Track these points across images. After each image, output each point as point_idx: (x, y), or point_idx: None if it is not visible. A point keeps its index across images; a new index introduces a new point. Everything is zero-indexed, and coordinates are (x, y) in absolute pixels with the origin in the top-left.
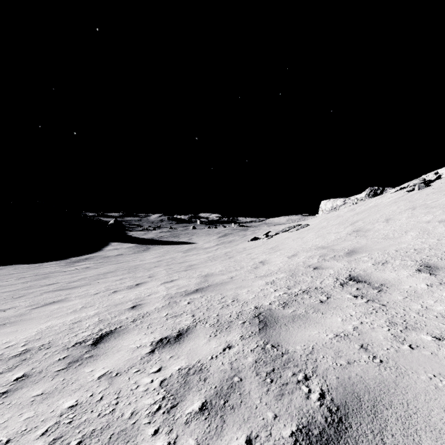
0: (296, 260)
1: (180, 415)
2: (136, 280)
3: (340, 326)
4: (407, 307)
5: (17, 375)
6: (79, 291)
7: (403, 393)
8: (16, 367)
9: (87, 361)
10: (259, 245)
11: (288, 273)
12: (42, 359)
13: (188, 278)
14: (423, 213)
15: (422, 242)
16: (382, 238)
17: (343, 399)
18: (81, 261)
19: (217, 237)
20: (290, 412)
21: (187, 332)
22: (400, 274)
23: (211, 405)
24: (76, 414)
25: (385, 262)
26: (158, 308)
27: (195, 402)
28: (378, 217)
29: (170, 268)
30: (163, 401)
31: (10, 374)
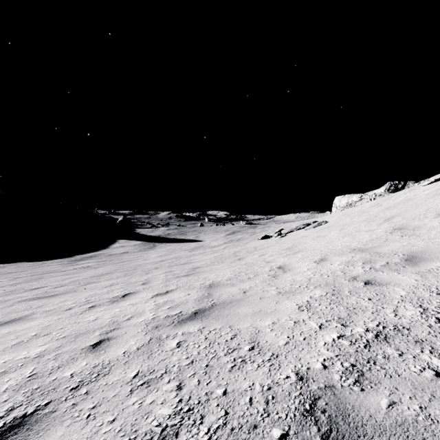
0: (329, 267)
1: None
2: (127, 288)
3: None
4: None
5: None
6: (55, 302)
7: None
8: None
9: None
10: (271, 244)
11: (325, 289)
12: None
13: (187, 289)
14: None
15: None
16: None
17: None
18: (85, 259)
19: (225, 235)
20: None
21: None
22: None
23: None
24: None
25: None
26: (130, 352)
27: None
28: (424, 212)
29: (170, 270)
30: None
31: None
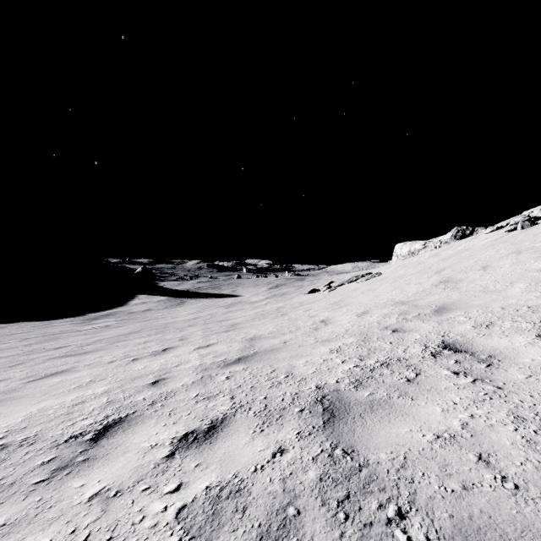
0: (368, 319)
1: None
2: (164, 344)
3: (441, 421)
4: (534, 392)
5: None
6: (91, 358)
7: None
8: None
9: (80, 468)
10: (319, 299)
11: (358, 337)
12: (19, 461)
13: (228, 342)
14: (532, 258)
15: (536, 296)
16: (480, 290)
17: None
18: (101, 317)
19: (267, 288)
20: None
21: (222, 424)
22: (514, 341)
23: None
24: None
25: (490, 324)
26: (187, 385)
27: None
28: (472, 264)
29: (207, 327)
30: None
31: None
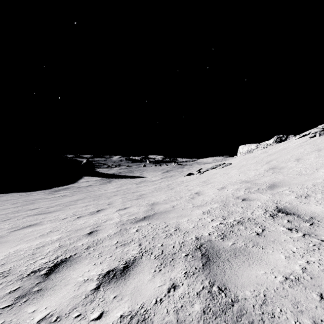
0: (225, 192)
1: None
2: (98, 207)
3: (286, 265)
4: None
5: None
6: (52, 216)
7: None
8: None
9: (34, 296)
10: (193, 179)
11: (220, 203)
12: None
13: (138, 206)
14: None
15: None
16: (296, 174)
17: None
18: (61, 190)
19: (161, 173)
20: None
21: (133, 264)
22: None
23: None
24: None
25: (307, 195)
26: (111, 235)
27: None
28: (289, 158)
29: (125, 196)
30: None
31: None
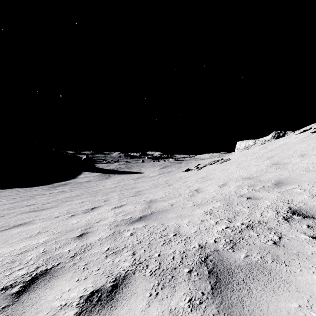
0: (227, 189)
1: None
2: (93, 204)
3: None
4: None
5: None
6: (46, 213)
7: None
8: None
9: None
10: (191, 175)
11: (223, 202)
12: None
13: (134, 204)
14: None
15: None
16: (303, 170)
17: None
18: (60, 185)
19: (159, 168)
20: None
21: (123, 283)
22: None
23: None
24: None
25: None
26: (102, 239)
27: None
28: (292, 153)
29: (122, 193)
30: None
31: None
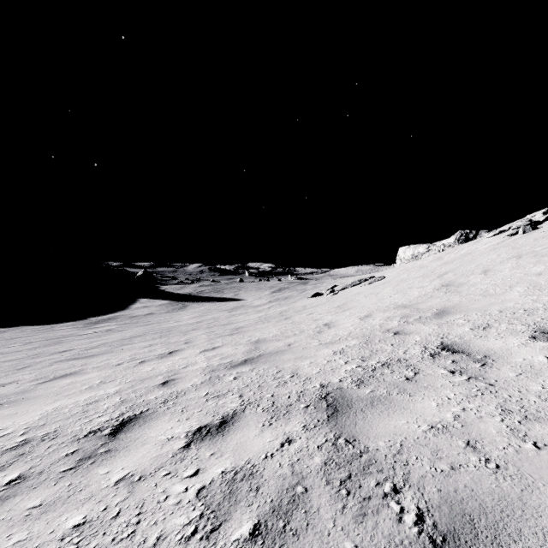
0: (371, 322)
1: (224, 543)
2: (169, 347)
3: (435, 413)
4: (523, 388)
5: (11, 477)
6: (98, 361)
7: (535, 517)
8: (10, 465)
9: (103, 458)
10: (322, 303)
11: (361, 339)
12: (44, 454)
13: (234, 345)
14: (531, 262)
15: (533, 300)
16: (480, 294)
17: (451, 524)
18: (103, 321)
19: (270, 292)
20: (376, 543)
21: (233, 419)
22: (508, 342)
23: (265, 529)
24: (83, 537)
25: (487, 326)
26: (196, 385)
27: (244, 523)
28: (473, 268)
29: (211, 331)
30: (200, 521)
31: (2, 475)
